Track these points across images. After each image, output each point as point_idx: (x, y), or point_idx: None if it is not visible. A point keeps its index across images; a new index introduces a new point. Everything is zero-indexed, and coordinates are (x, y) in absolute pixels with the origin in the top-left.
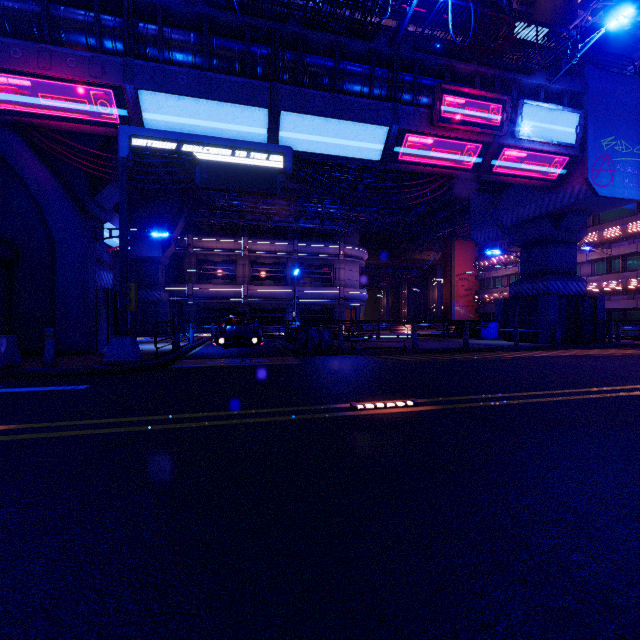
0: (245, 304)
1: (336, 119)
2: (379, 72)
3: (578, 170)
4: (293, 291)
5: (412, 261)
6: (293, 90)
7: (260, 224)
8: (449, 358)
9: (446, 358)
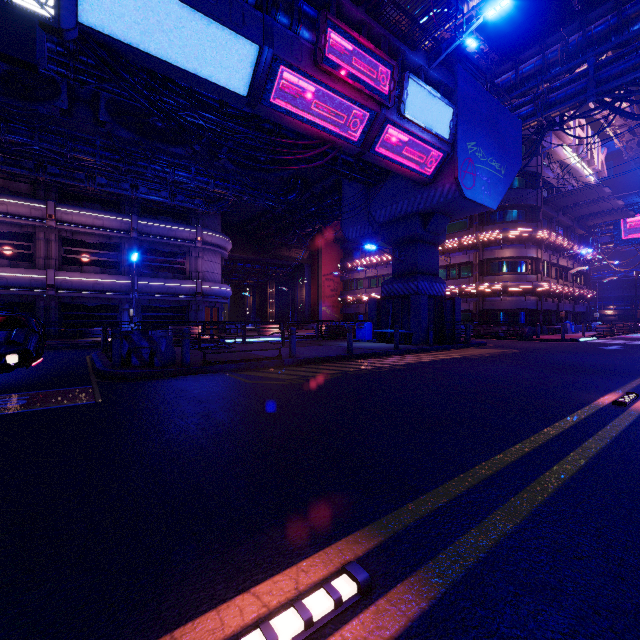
0: (51, 297)
1: None
2: None
3: (449, 169)
4: (130, 282)
5: (280, 258)
6: None
7: (75, 184)
8: (339, 371)
9: (335, 371)
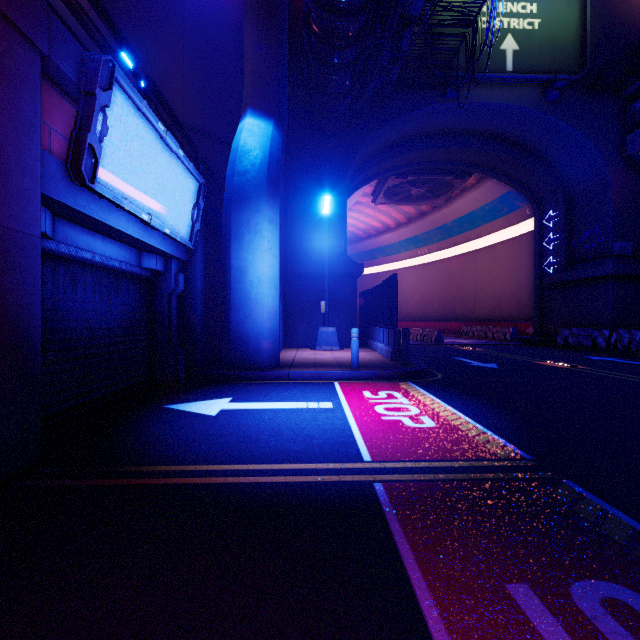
0: None
1: None
2: None
3: None
4: None
5: None
6: None
7: None
8: None
9: None
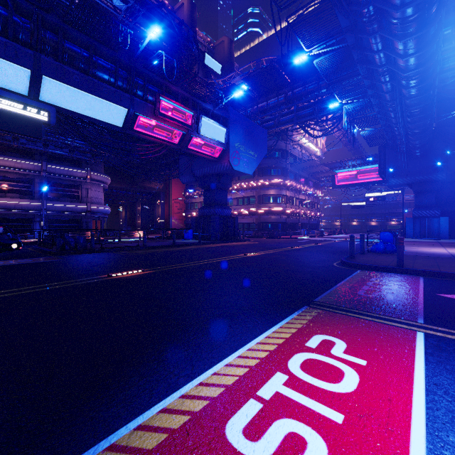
0: None
1: (90, 94)
2: (121, 72)
3: (226, 155)
4: (41, 204)
5: (144, 188)
6: (54, 63)
7: (4, 142)
8: (164, 250)
9: (162, 250)
